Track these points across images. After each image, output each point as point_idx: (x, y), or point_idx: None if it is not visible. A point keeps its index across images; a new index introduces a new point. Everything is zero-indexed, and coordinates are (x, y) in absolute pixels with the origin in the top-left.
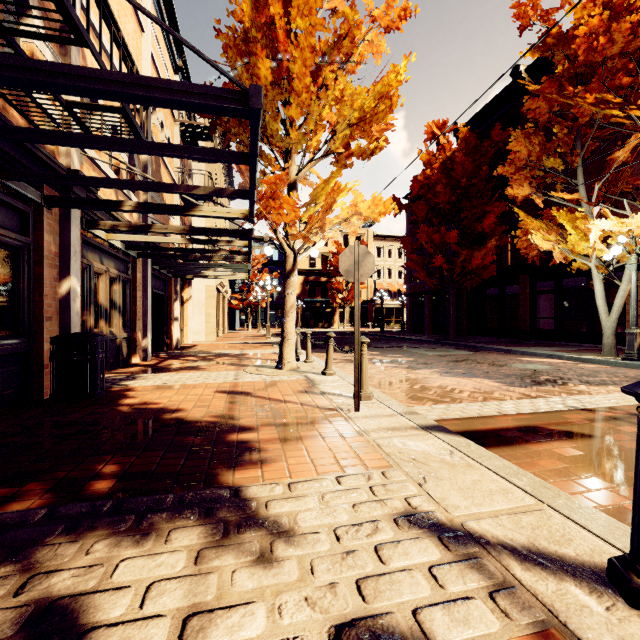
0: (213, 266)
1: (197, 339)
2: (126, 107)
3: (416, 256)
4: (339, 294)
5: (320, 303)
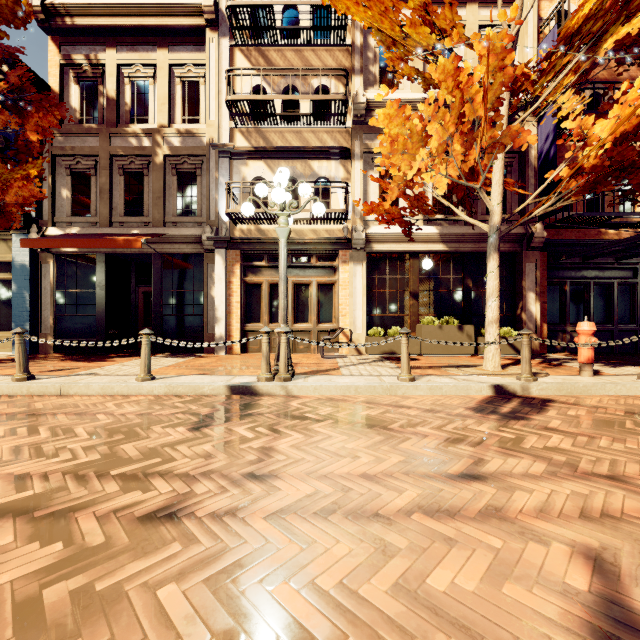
0: None
1: None
2: None
3: None
4: None
5: None
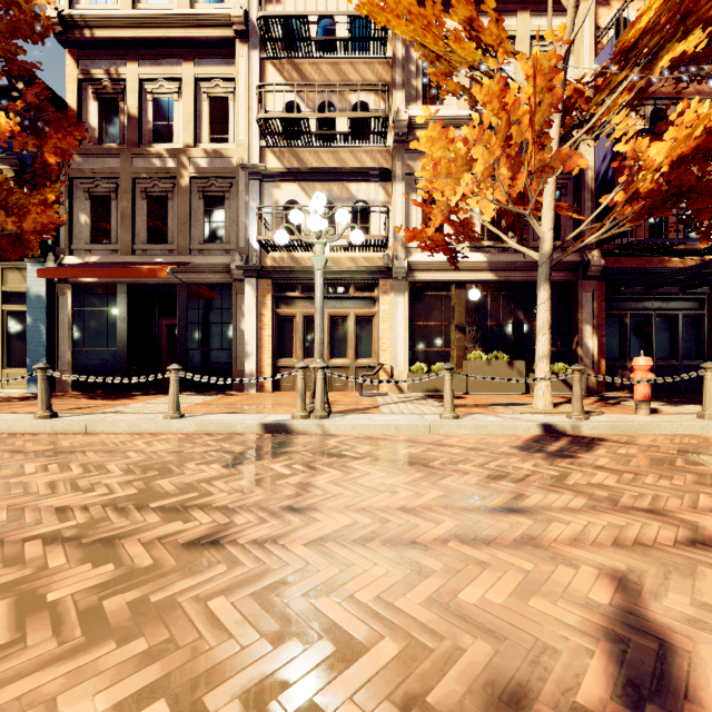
0: None
1: None
2: None
3: None
4: None
5: None
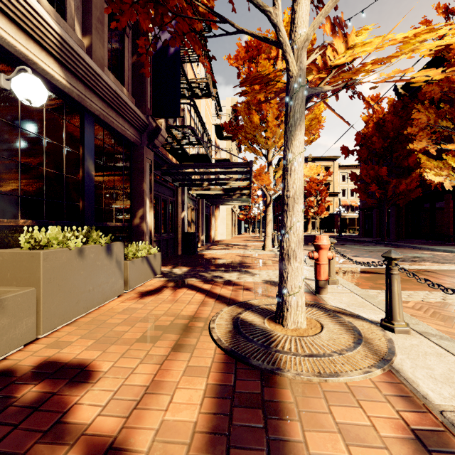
0: (232, 200)
1: (221, 238)
2: (208, 154)
3: (360, 184)
4: (312, 209)
5: None
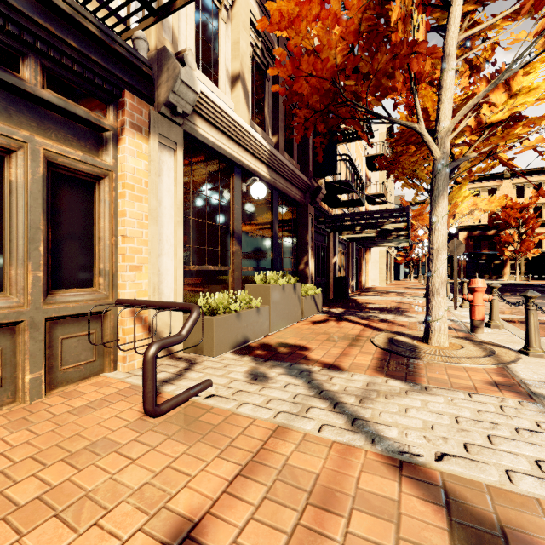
0: (387, 241)
1: (373, 284)
2: (361, 199)
3: None
4: (510, 246)
5: (486, 256)
